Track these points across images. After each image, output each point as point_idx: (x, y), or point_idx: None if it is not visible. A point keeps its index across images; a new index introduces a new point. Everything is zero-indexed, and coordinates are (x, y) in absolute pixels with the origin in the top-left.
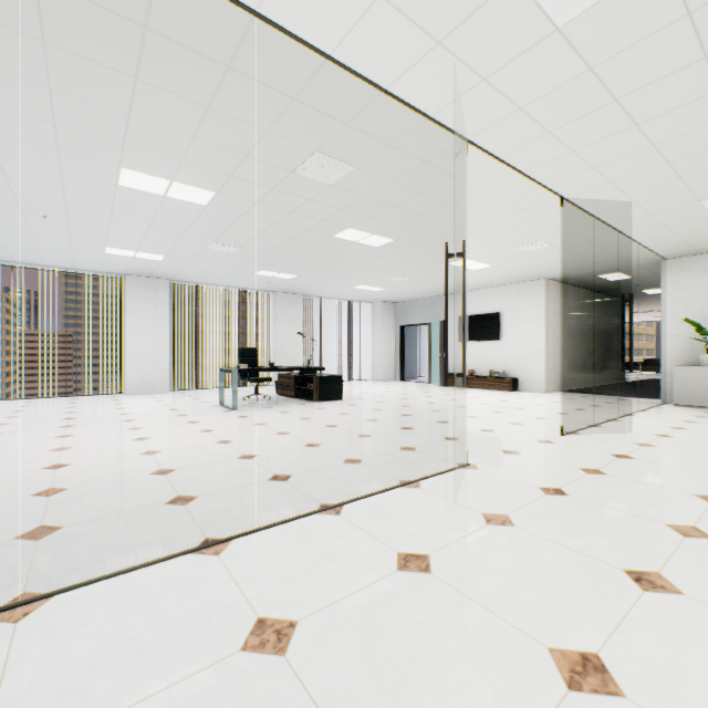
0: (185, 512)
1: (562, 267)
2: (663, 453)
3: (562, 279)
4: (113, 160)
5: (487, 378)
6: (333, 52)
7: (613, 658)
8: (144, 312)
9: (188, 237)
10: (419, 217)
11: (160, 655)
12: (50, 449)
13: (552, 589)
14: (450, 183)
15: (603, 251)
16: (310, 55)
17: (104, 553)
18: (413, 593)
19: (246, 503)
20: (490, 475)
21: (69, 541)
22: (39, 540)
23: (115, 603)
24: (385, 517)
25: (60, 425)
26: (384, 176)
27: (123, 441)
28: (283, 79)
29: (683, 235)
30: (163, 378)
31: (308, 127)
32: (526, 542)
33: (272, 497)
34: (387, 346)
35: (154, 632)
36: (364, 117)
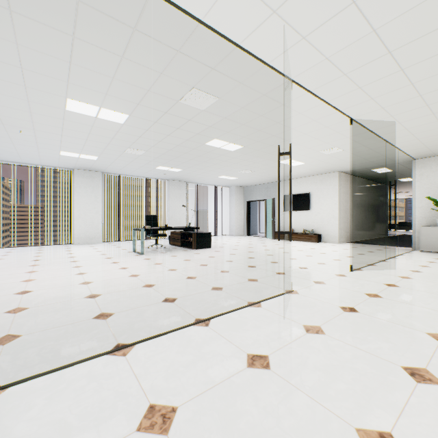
0: (105, 325)
1: (349, 164)
2: (417, 283)
3: (349, 172)
4: (61, 93)
5: (301, 234)
6: (204, 18)
7: (402, 437)
8: (85, 192)
9: (112, 144)
10: (260, 131)
11: (78, 435)
12: (21, 281)
13: (354, 381)
14: (280, 109)
15: (375, 154)
16: (188, 20)
17: (47, 355)
18: (258, 385)
19: (146, 318)
20: (307, 298)
21: (24, 346)
22: (4, 345)
23: (50, 393)
24: (238, 328)
25: (29, 264)
26: (237, 104)
27: (69, 275)
28: (171, 37)
29: (426, 143)
30: (97, 234)
31: (187, 71)
32: (333, 346)
33: (164, 313)
34: (239, 214)
35: (75, 416)
36: (224, 64)
